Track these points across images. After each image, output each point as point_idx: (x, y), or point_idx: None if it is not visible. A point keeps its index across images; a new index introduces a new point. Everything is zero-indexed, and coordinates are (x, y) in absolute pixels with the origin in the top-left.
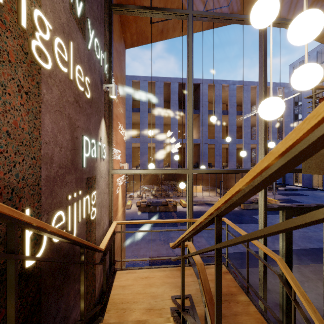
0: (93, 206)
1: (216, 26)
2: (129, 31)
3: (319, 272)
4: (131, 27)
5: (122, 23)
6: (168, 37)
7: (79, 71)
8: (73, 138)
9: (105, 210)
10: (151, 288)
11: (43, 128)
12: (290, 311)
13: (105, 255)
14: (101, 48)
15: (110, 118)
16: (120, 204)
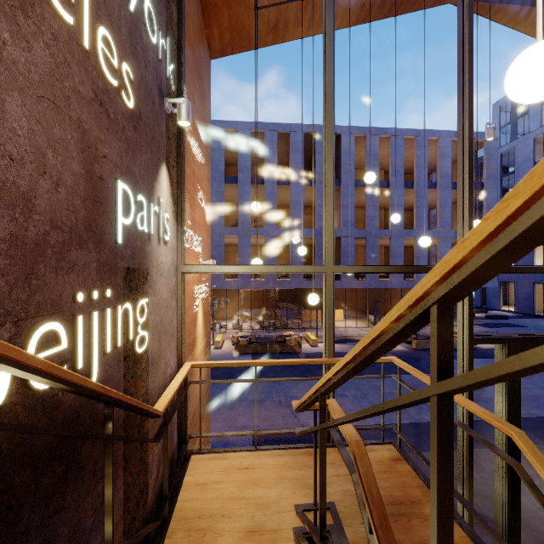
0: (141, 328)
1: (372, 18)
2: (217, 24)
3: None
4: (221, 15)
5: (203, 6)
6: (287, 37)
7: (108, 44)
8: (90, 175)
9: (169, 340)
10: (255, 488)
11: (2, 121)
12: (517, 532)
13: (166, 425)
14: (160, 29)
15: (180, 168)
16: (201, 335)
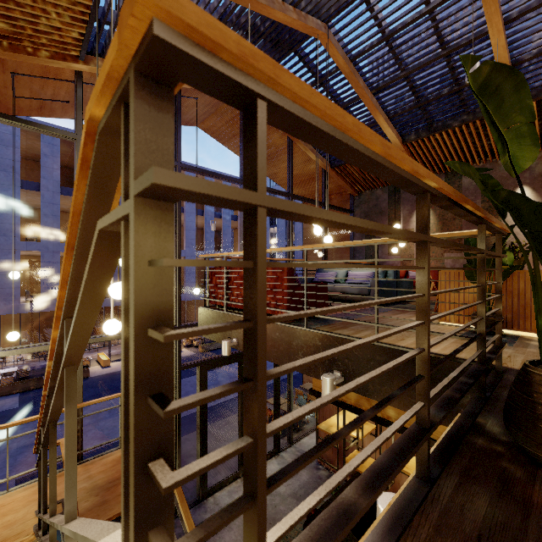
0: None
1: None
2: None
3: None
4: None
5: None
6: (55, 116)
7: None
8: None
9: None
10: (5, 517)
11: None
12: None
13: None
14: None
15: None
16: None
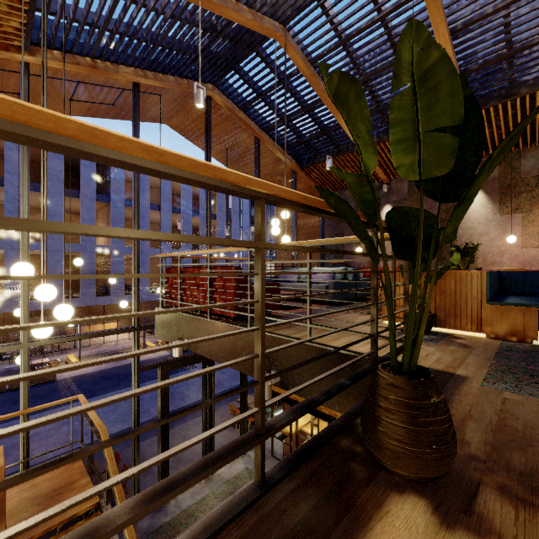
0: None
1: (101, 117)
2: None
3: (226, 413)
4: None
5: None
6: None
7: None
8: None
9: None
10: None
11: None
12: (167, 469)
13: None
14: None
15: None
16: None
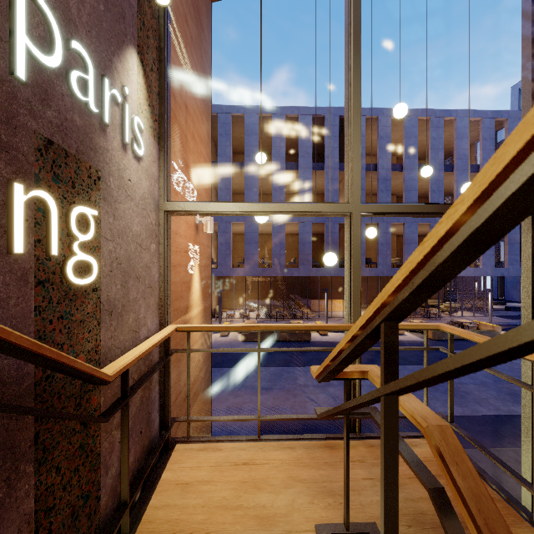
0: (85, 251)
1: None
2: None
3: None
4: None
5: None
6: None
7: None
8: None
9: (144, 292)
10: (257, 493)
11: None
12: None
13: (125, 398)
14: None
15: (162, 78)
16: (197, 305)
